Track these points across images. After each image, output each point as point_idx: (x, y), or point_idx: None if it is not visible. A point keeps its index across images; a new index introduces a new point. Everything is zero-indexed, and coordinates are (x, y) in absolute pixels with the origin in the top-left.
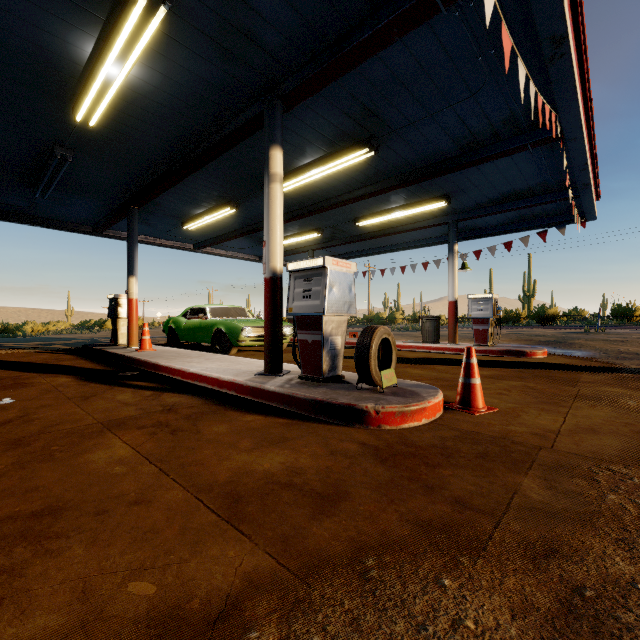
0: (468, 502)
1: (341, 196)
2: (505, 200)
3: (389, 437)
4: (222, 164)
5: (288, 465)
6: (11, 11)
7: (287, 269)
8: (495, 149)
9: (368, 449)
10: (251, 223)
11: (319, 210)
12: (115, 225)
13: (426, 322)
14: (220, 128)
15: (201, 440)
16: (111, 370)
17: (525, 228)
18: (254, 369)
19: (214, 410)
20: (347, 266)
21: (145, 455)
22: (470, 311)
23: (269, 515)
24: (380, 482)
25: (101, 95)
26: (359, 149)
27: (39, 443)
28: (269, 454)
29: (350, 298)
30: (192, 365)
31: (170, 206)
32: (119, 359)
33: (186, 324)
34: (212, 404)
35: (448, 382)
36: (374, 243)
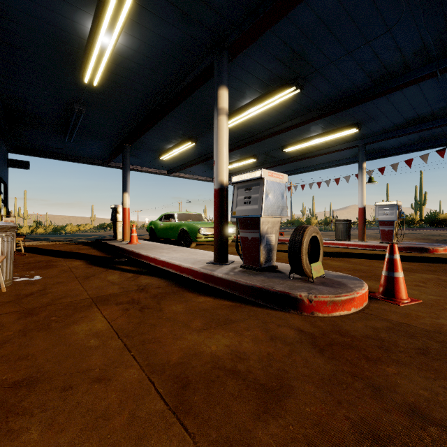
0: (426, 413)
1: (272, 129)
2: (408, 124)
3: (323, 324)
4: (184, 109)
5: (232, 349)
6: (36, 1)
7: (231, 181)
8: (405, 78)
9: (305, 336)
10: (206, 153)
11: (255, 140)
12: (116, 159)
13: (339, 224)
14: (182, 80)
15: (161, 318)
16: (109, 257)
17: (425, 147)
18: (206, 259)
19: (175, 291)
20: (280, 177)
21: (116, 329)
22: (377, 215)
23: (214, 408)
24: (322, 376)
25: (99, 61)
26: (287, 88)
27: (44, 313)
28: (216, 335)
29: (282, 203)
30: (162, 255)
31: (150, 143)
32: (116, 249)
33: (161, 225)
34: (174, 286)
35: (365, 273)
36: (296, 165)
